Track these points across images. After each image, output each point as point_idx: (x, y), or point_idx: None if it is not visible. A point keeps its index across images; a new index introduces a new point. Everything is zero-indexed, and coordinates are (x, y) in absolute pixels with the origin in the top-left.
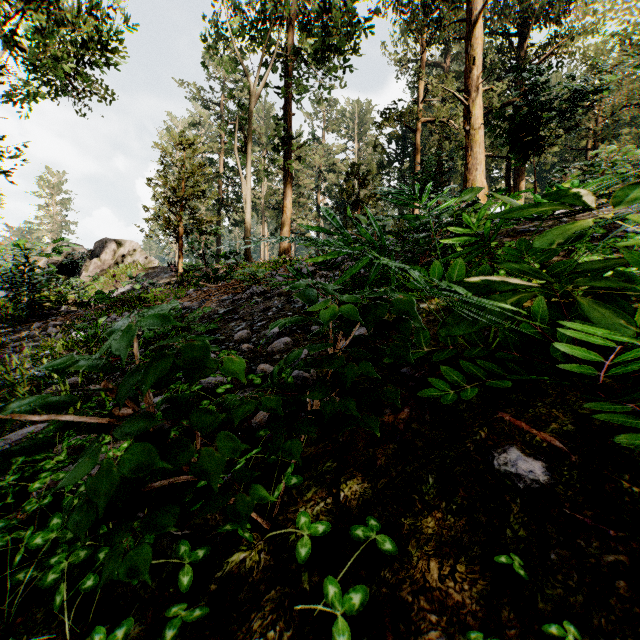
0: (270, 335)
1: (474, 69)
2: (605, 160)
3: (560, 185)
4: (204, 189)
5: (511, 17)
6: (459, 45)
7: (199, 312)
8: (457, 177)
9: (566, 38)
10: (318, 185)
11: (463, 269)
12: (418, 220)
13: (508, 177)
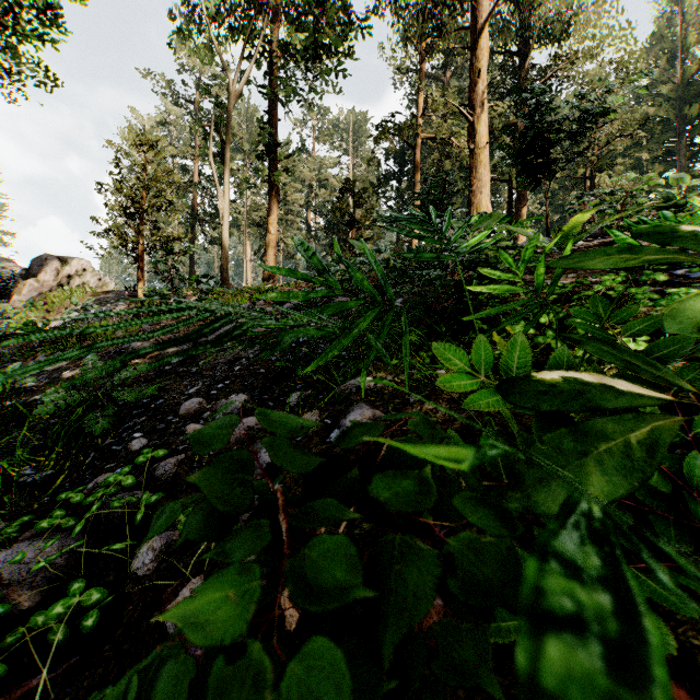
0: (230, 409)
1: (479, 83)
2: (626, 188)
3: (642, 217)
4: (170, 200)
5: (513, 33)
6: (460, 59)
7: (131, 372)
8: (457, 200)
9: (568, 61)
10: (309, 201)
11: (527, 353)
12: (425, 250)
13: (510, 202)
